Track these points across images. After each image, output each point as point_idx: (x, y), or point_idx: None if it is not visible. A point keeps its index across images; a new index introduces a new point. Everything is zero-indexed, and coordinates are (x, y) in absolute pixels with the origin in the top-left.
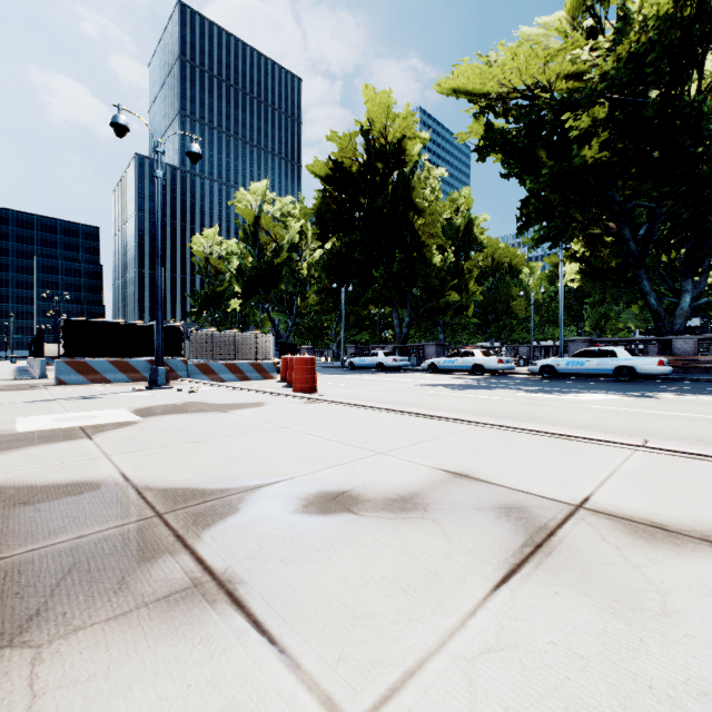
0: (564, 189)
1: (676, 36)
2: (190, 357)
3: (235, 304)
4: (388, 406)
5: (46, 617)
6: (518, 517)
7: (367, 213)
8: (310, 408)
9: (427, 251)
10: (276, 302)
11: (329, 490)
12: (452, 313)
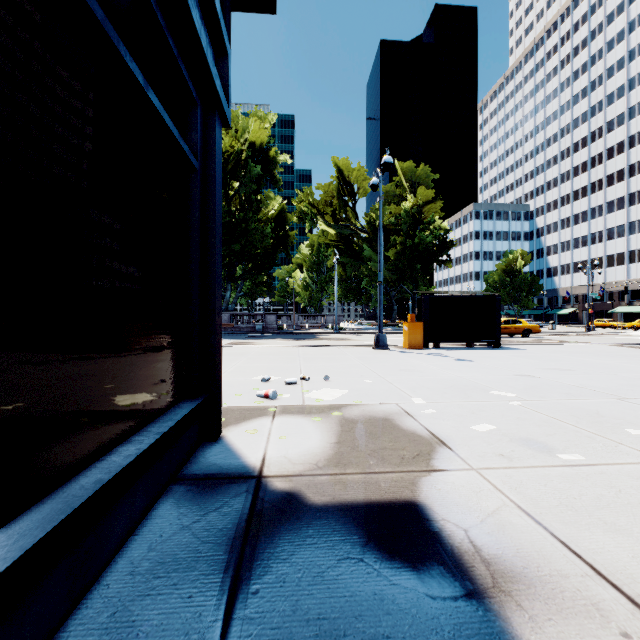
0: None
1: None
2: None
3: None
4: None
5: None
6: None
7: None
8: None
9: None
10: None
11: None
12: None
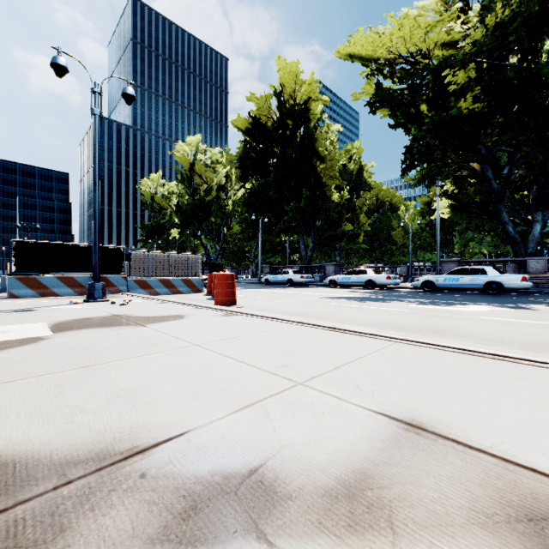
0: (444, 134)
1: (534, 9)
2: (130, 274)
3: (174, 233)
4: (302, 319)
5: None
6: None
7: (279, 159)
8: (227, 321)
9: (327, 190)
10: (207, 231)
11: (230, 464)
12: (346, 240)
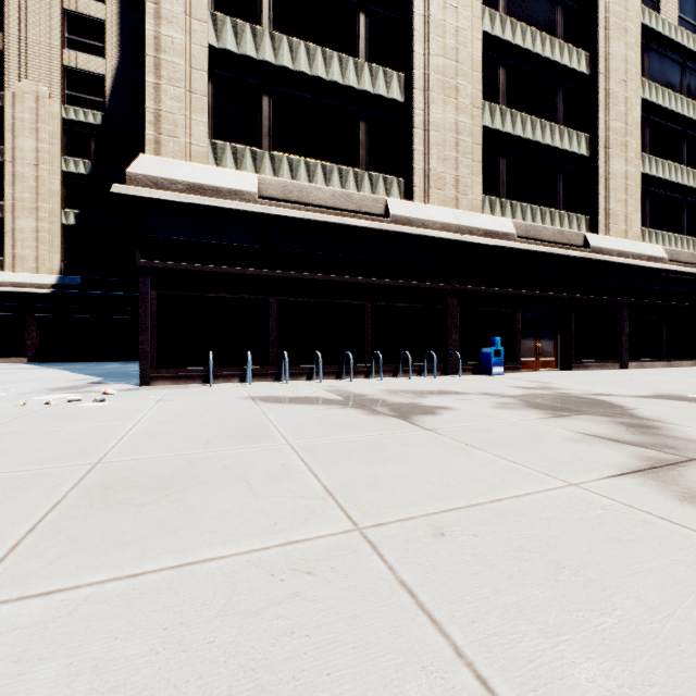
0: None
1: None
2: None
3: None
4: None
5: (543, 409)
6: (653, 445)
7: None
8: None
9: None
10: None
11: (657, 427)
12: None
